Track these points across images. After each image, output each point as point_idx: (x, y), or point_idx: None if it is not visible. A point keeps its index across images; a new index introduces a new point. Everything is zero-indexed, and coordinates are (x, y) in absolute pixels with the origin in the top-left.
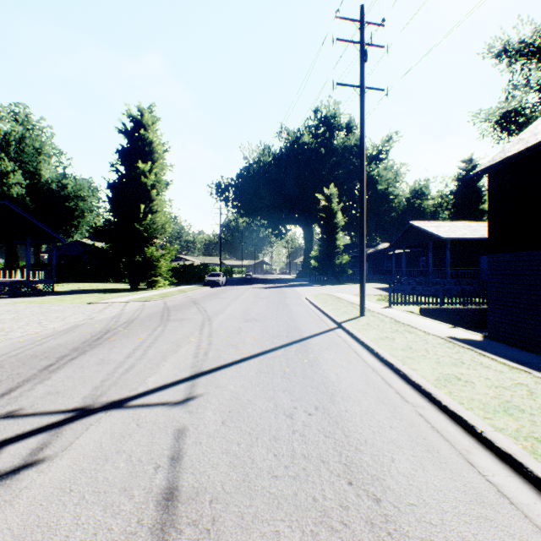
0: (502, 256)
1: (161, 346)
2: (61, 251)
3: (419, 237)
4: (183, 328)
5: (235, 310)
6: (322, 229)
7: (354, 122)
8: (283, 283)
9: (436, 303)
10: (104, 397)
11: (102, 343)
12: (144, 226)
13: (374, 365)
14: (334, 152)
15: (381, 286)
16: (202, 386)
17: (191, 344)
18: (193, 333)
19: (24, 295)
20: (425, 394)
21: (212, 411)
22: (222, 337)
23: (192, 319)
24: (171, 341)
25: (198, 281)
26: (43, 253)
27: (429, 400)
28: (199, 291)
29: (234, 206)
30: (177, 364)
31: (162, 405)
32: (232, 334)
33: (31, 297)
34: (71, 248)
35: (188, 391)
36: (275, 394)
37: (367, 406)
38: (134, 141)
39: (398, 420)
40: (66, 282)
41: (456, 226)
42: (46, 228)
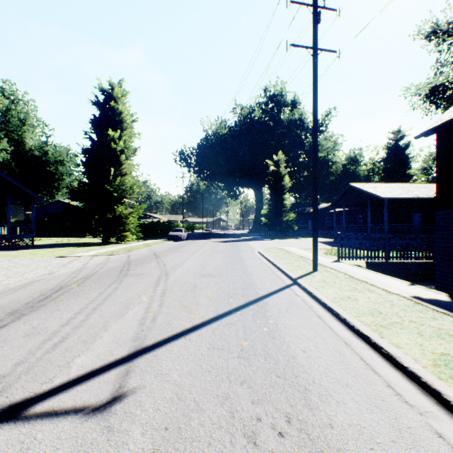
0: (452, 213)
1: (108, 308)
2: (45, 210)
3: (358, 197)
4: (137, 285)
5: (192, 264)
6: (271, 190)
7: (298, 99)
8: (237, 237)
9: (382, 257)
10: (2, 397)
11: (46, 304)
12: (114, 187)
13: (345, 336)
14: (281, 125)
15: (323, 240)
16: (138, 374)
17: (141, 305)
18: (147, 291)
19: (3, 249)
20: (429, 390)
21: (141, 427)
22: (175, 296)
23: (149, 275)
24: (120, 301)
25: (163, 235)
26: (29, 211)
27: (438, 401)
28: (163, 245)
29: (195, 171)
30: (117, 335)
31: (75, 413)
32: (187, 292)
33: (9, 251)
34: (53, 207)
35: (118, 384)
36: (230, 389)
37: (357, 414)
38: (105, 112)
39: (413, 449)
40: (49, 237)
41: (392, 187)
42: (25, 189)
